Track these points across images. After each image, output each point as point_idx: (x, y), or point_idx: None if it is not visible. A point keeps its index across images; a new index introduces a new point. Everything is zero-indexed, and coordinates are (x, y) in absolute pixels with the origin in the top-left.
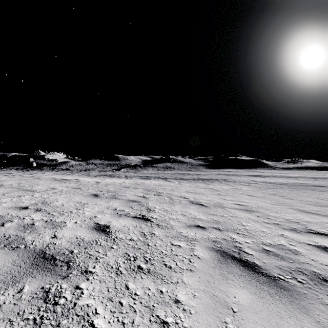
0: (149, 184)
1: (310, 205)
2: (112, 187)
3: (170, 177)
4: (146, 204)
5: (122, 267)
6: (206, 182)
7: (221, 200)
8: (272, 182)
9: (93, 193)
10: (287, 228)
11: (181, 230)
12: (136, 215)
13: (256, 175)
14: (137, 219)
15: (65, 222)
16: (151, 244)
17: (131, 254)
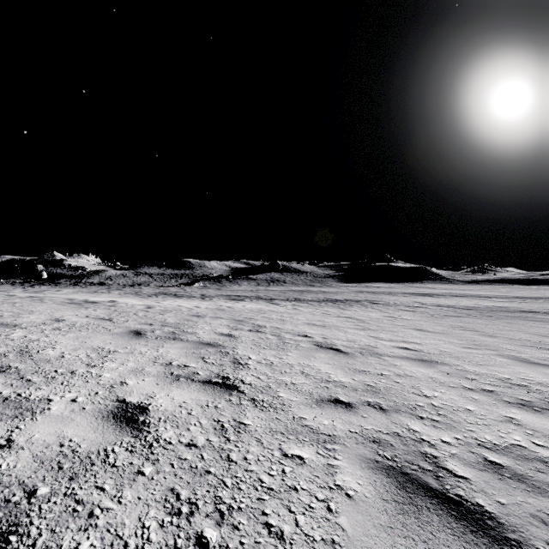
0: (241, 309)
1: (531, 348)
2: (173, 317)
3: (278, 296)
4: (233, 350)
5: (153, 543)
6: (340, 305)
7: (372, 339)
8: (452, 305)
9: (134, 329)
10: (512, 401)
11: (302, 412)
12: (210, 377)
13: (423, 292)
14: (210, 386)
15: (50, 400)
16: (236, 457)
17: (185, 494)
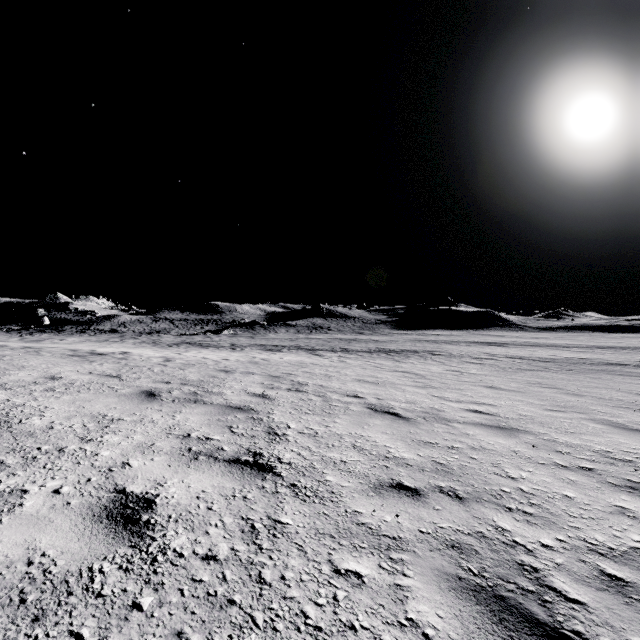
0: (278, 362)
1: (626, 411)
2: (195, 373)
3: (321, 346)
4: (268, 416)
5: None
6: (395, 356)
7: (436, 400)
8: (525, 356)
9: (146, 388)
10: (618, 483)
11: (356, 504)
12: (238, 454)
13: (490, 341)
14: (238, 467)
15: (25, 492)
16: (270, 576)
17: None
